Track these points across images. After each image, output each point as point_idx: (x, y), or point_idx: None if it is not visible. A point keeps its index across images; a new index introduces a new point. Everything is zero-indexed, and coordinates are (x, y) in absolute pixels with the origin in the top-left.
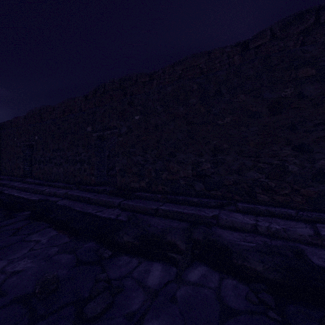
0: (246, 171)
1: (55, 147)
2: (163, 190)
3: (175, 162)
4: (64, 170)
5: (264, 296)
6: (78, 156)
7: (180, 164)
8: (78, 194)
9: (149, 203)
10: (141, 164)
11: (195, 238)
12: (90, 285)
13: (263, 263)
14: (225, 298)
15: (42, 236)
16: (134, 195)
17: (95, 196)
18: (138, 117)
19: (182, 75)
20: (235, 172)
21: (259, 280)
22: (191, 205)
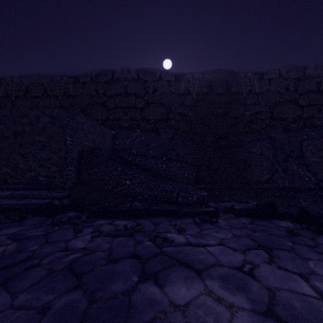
0: (3, 167)
1: None
2: None
3: None
4: None
5: None
6: None
7: None
8: None
9: None
10: None
11: None
12: None
13: None
14: None
15: None
16: None
17: None
18: None
19: (29, 88)
20: None
21: None
22: None
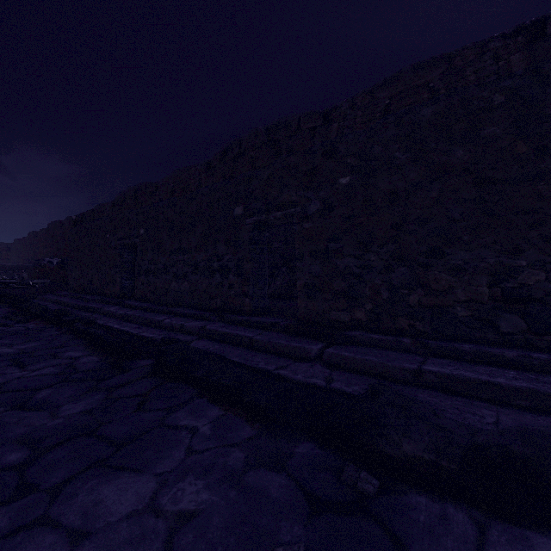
0: None
1: (175, 245)
2: (411, 329)
3: (444, 268)
4: (190, 287)
5: None
6: (217, 261)
7: (455, 273)
8: (227, 331)
9: (387, 355)
10: (356, 275)
11: None
12: None
13: None
14: None
15: (196, 418)
16: (342, 336)
17: (262, 336)
18: (348, 179)
19: (391, 108)
20: None
21: None
22: (502, 367)
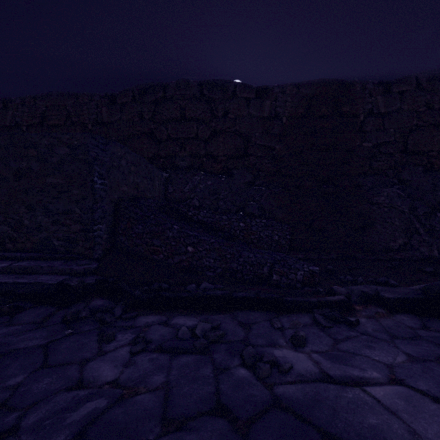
0: None
1: None
2: None
3: None
4: None
5: None
6: None
7: None
8: None
9: None
10: None
11: None
12: None
13: None
14: None
15: None
16: None
17: None
18: None
19: (46, 114)
20: None
21: None
22: None
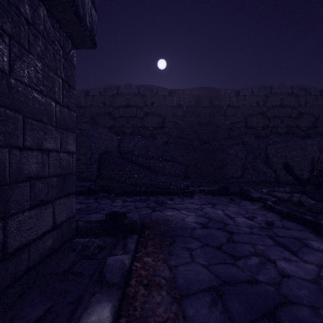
0: None
1: None
2: None
3: None
4: None
5: None
6: None
7: None
8: None
9: None
10: None
11: None
12: None
13: None
14: None
15: None
16: None
17: None
18: None
19: None
20: None
21: None
22: None
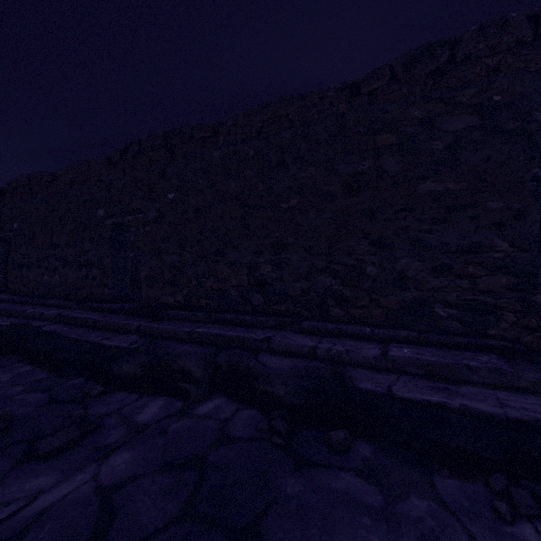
0: (317, 275)
1: (47, 241)
2: (207, 306)
3: (225, 263)
4: (61, 279)
5: (276, 422)
6: (83, 256)
7: (230, 266)
8: (78, 315)
9: (182, 325)
10: (177, 268)
11: (218, 363)
12: (58, 424)
13: (286, 386)
14: (231, 428)
15: (5, 373)
16: (165, 314)
17: (105, 318)
18: (173, 196)
19: (263, 130)
20: (303, 278)
21: (280, 406)
22: (242, 326)
